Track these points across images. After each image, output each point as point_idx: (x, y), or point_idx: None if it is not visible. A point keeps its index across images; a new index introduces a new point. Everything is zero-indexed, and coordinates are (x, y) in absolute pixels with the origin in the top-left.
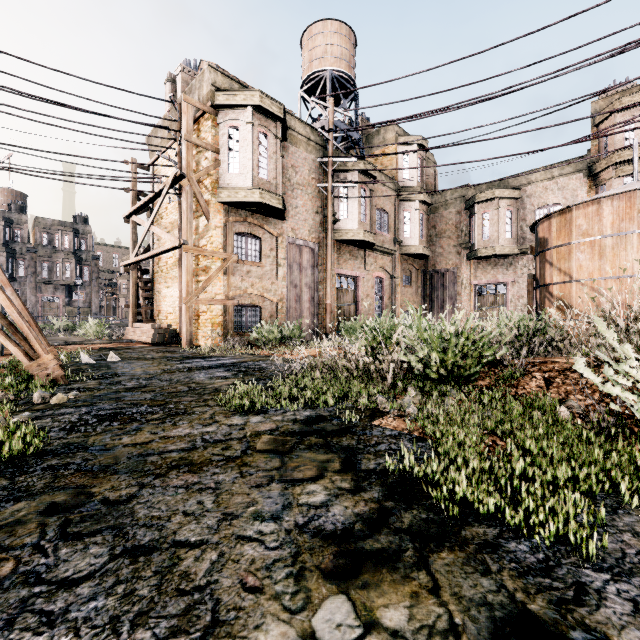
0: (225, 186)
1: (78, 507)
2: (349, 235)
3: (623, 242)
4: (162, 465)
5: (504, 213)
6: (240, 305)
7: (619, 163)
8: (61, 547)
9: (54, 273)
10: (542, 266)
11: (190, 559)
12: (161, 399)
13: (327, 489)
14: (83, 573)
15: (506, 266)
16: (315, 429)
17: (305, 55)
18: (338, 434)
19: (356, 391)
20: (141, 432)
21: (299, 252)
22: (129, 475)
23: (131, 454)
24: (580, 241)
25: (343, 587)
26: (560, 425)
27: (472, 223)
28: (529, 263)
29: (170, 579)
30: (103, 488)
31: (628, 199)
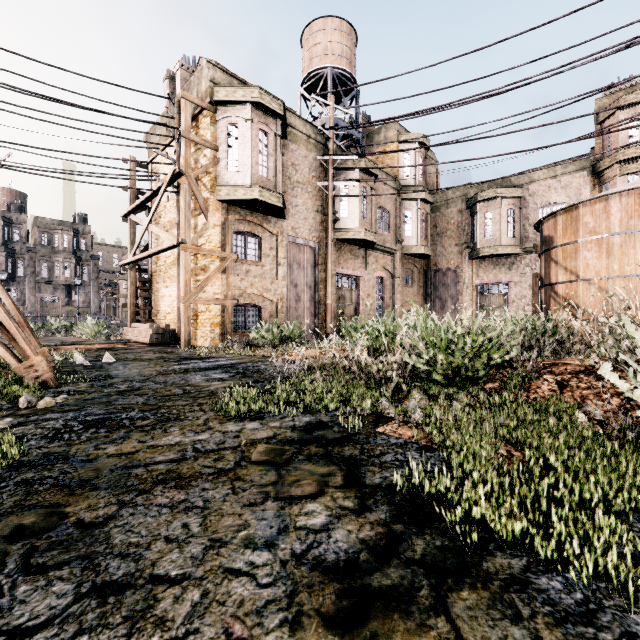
0: (224, 184)
1: (47, 531)
2: (350, 234)
3: (632, 240)
4: (147, 479)
5: (506, 212)
6: (239, 305)
7: (623, 161)
8: (20, 583)
9: (53, 273)
10: (547, 265)
11: (168, 600)
12: (153, 403)
13: (328, 509)
14: (40, 619)
15: (508, 265)
16: (315, 437)
17: (305, 52)
18: (340, 443)
19: (358, 395)
20: (128, 440)
21: (299, 251)
22: (109, 491)
23: (115, 466)
24: (587, 239)
25: (348, 639)
26: (580, 433)
27: (474, 222)
28: (532, 262)
29: (142, 628)
30: (79, 507)
31: (637, 196)
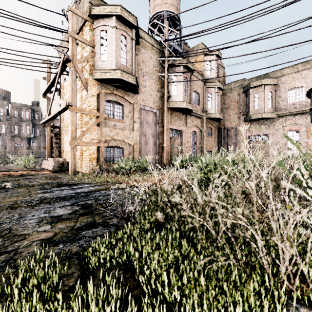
0: (98, 69)
1: None
2: (177, 105)
3: None
4: None
5: (267, 93)
6: (109, 146)
7: None
8: None
9: (21, 131)
10: None
11: None
12: None
13: None
14: None
15: (268, 124)
16: None
17: (151, 4)
18: None
19: None
20: None
21: (147, 114)
22: None
23: None
24: None
25: None
26: None
27: (247, 100)
28: (283, 122)
29: None
30: None
31: None
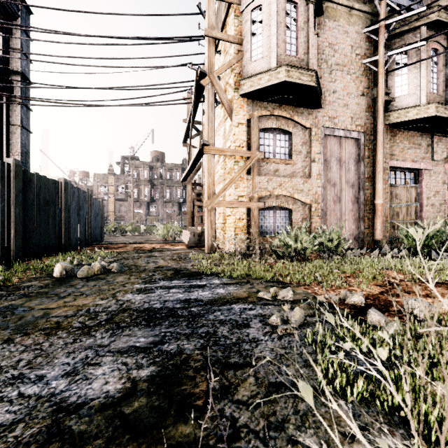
0: (248, 77)
1: None
2: (411, 114)
3: None
4: None
5: None
6: (267, 208)
7: None
8: None
9: (172, 196)
10: None
11: None
12: None
13: None
14: None
15: None
16: None
17: None
18: None
19: None
20: None
21: (338, 145)
22: None
23: None
24: None
25: None
26: None
27: None
28: None
29: None
30: None
31: None
